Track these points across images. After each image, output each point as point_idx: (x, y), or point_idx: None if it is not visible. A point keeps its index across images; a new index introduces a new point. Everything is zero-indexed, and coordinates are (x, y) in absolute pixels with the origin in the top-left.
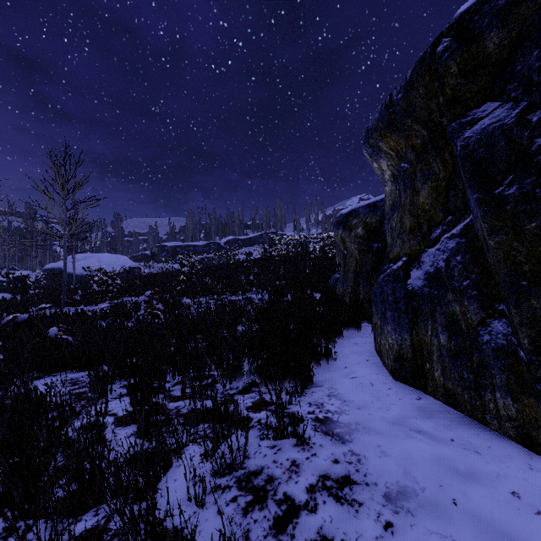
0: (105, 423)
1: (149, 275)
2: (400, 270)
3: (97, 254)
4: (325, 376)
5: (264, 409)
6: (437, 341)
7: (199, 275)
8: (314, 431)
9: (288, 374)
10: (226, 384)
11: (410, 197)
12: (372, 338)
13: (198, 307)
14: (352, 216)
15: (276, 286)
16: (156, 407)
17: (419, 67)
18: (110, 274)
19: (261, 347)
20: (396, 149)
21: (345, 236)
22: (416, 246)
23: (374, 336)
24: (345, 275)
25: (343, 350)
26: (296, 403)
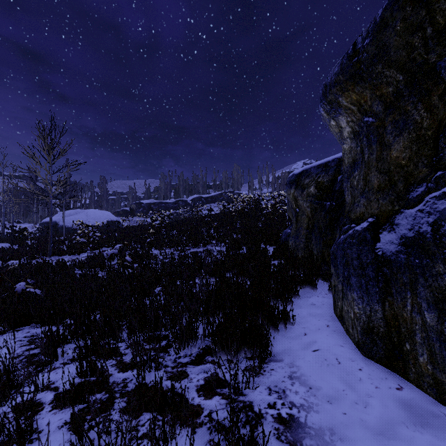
0: (34, 411)
1: (126, 228)
2: (366, 232)
3: (86, 210)
4: (284, 345)
5: (216, 393)
6: (421, 319)
7: (168, 228)
8: (278, 440)
9: (244, 343)
10: (179, 350)
11: (377, 152)
12: (329, 298)
13: (163, 258)
14: (304, 176)
15: (233, 239)
16: (103, 378)
17: (394, 1)
18: (91, 227)
19: (217, 307)
20: (359, 102)
21: (297, 194)
22: (387, 206)
23: (334, 298)
24: (297, 232)
25: (300, 311)
26: (253, 386)
